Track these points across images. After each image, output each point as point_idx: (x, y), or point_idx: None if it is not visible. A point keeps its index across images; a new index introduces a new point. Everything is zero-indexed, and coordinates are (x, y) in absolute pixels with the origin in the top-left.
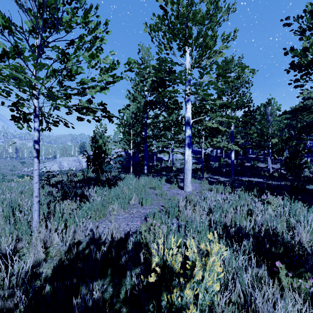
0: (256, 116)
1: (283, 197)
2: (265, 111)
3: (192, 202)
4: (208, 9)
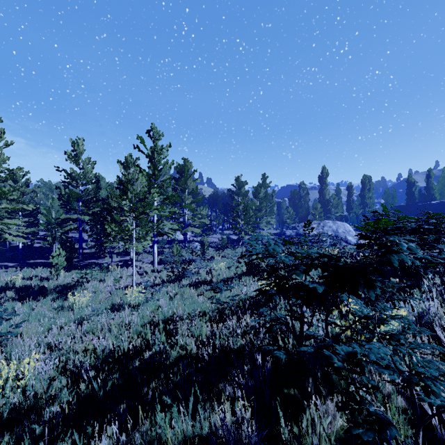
0: (43, 210)
1: (47, 267)
2: (50, 207)
3: (1, 276)
4: (6, 177)
